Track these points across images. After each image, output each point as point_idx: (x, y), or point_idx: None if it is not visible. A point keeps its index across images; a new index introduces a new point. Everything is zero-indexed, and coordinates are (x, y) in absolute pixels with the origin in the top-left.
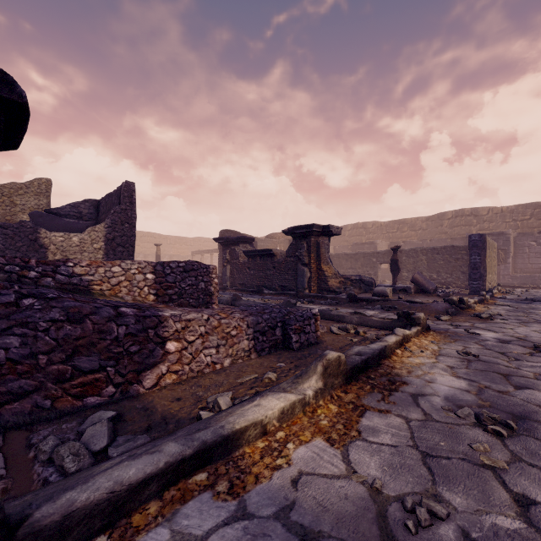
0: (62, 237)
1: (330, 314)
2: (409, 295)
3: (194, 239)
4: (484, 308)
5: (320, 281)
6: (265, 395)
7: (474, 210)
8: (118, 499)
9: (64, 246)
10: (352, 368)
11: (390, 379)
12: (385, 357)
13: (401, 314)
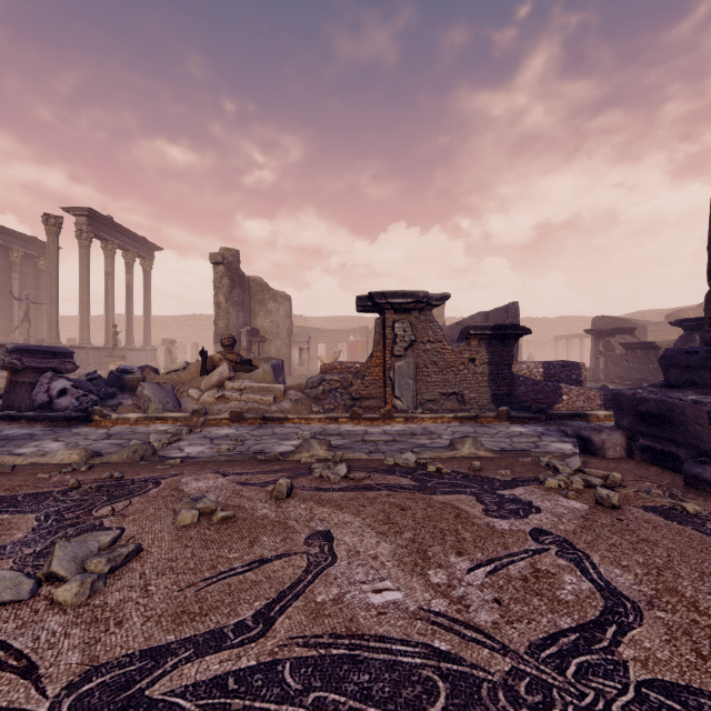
0: None
1: None
2: None
3: (557, 319)
4: None
5: None
6: (600, 410)
7: None
8: (560, 415)
9: None
10: None
11: None
12: None
13: None
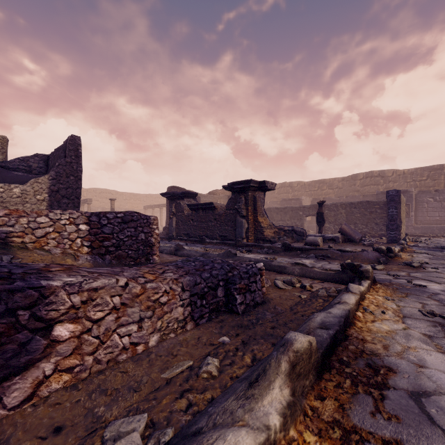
0: (1, 188)
1: (271, 265)
2: (337, 244)
3: (147, 196)
4: (408, 257)
5: (257, 232)
6: None
7: (381, 172)
8: None
9: (4, 197)
10: (323, 353)
11: (369, 364)
12: (350, 325)
13: (346, 266)
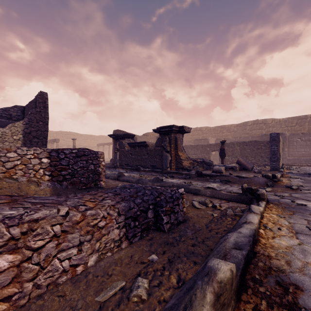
0: None
1: (189, 188)
2: (235, 171)
3: (99, 136)
4: (287, 181)
5: (177, 163)
6: None
7: (264, 120)
8: None
9: None
10: (240, 275)
11: (278, 281)
12: (256, 242)
13: (246, 190)
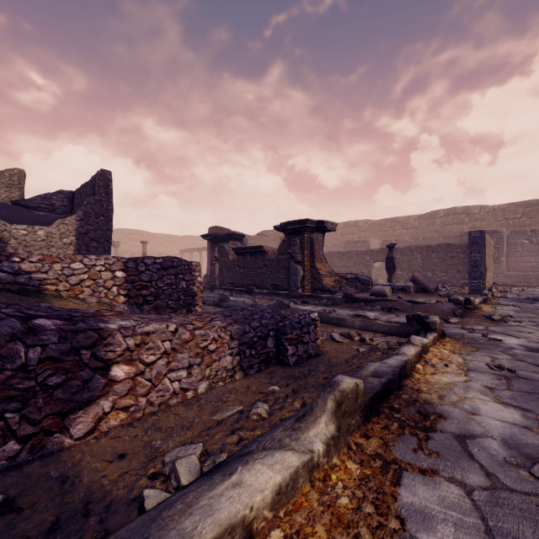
0: (24, 231)
1: (329, 317)
2: (409, 294)
3: (184, 237)
4: (491, 309)
5: (314, 280)
6: (251, 460)
7: (466, 209)
8: None
9: (27, 240)
10: (372, 398)
11: (420, 411)
12: (406, 376)
13: (412, 318)
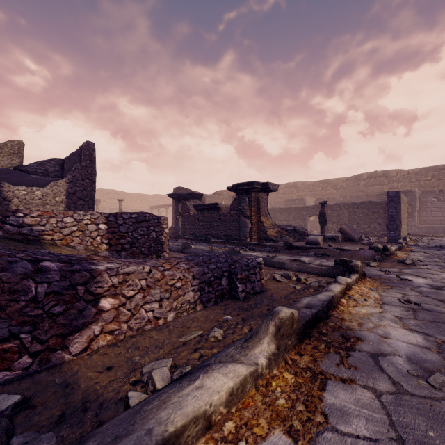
0: (25, 191)
1: (272, 261)
2: (337, 243)
3: (153, 196)
4: (404, 255)
5: (260, 231)
6: (210, 369)
7: (385, 172)
8: None
9: (27, 199)
10: (305, 325)
11: (343, 335)
12: (333, 308)
13: (339, 262)
